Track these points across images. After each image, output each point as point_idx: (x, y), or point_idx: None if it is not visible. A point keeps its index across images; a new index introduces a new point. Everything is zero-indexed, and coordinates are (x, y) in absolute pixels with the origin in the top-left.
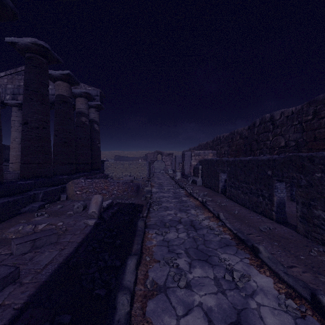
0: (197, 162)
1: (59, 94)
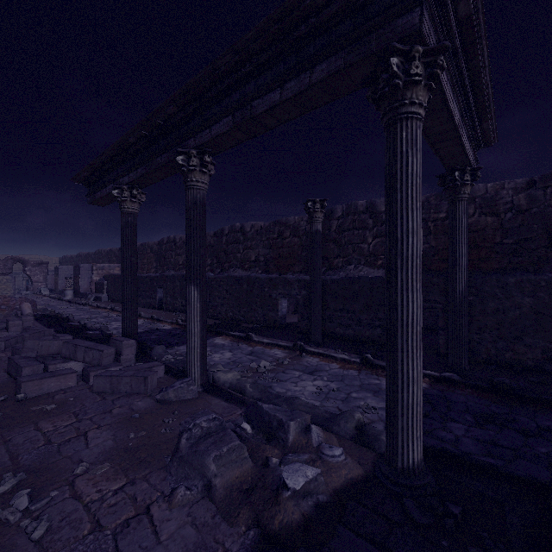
0: (100, 277)
1: None
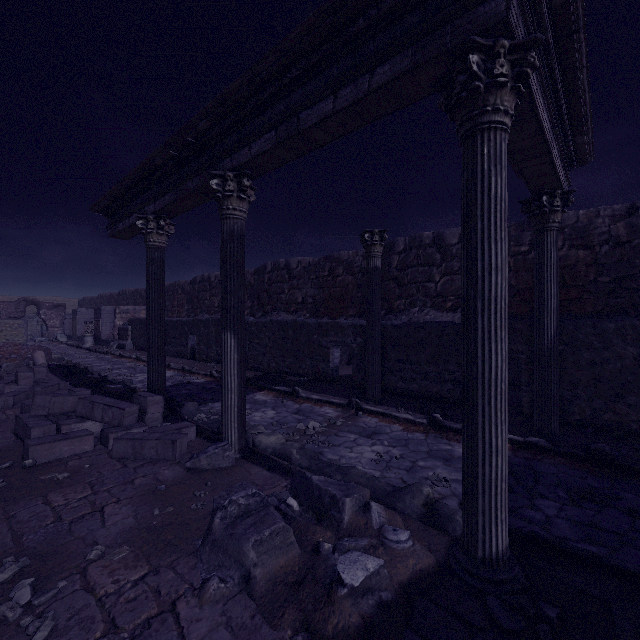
0: (124, 321)
1: None
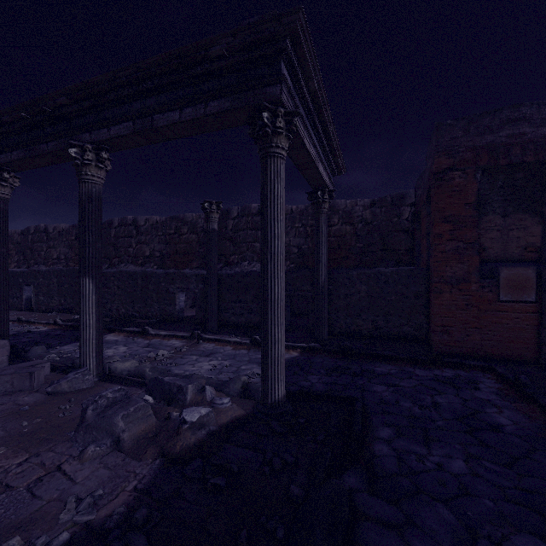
0: None
1: None
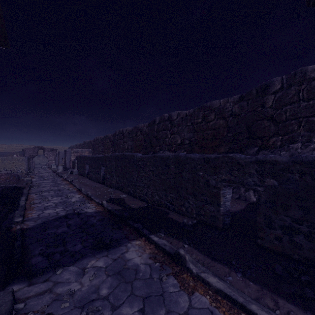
0: (76, 157)
1: None
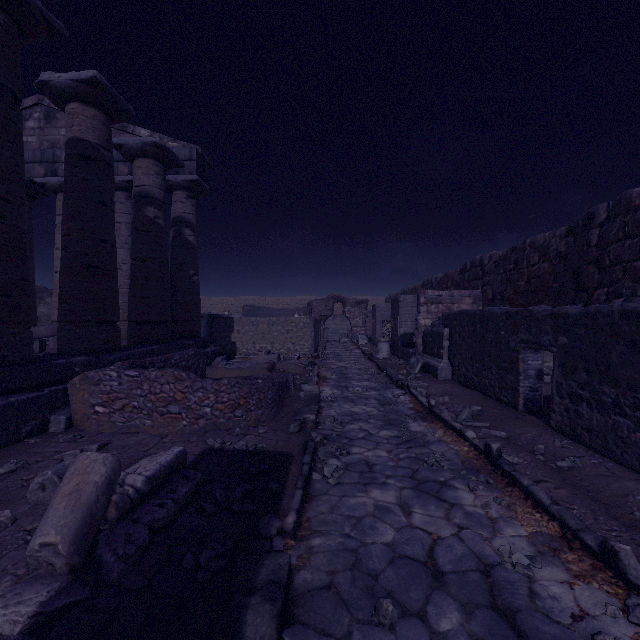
0: (432, 319)
1: (74, 138)
